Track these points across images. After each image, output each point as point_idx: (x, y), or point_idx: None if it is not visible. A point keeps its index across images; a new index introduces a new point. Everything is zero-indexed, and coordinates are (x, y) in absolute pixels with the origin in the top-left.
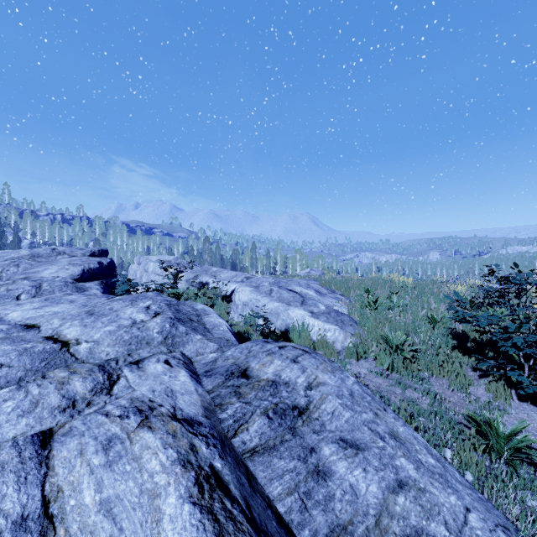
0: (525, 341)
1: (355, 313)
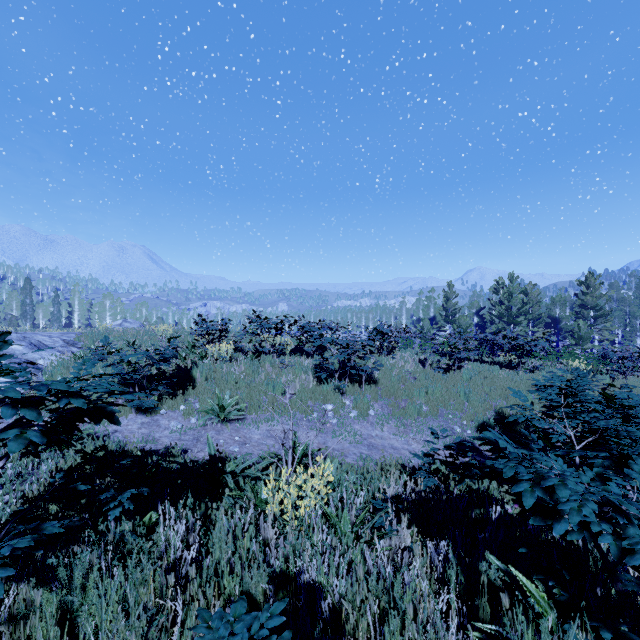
0: (144, 369)
1: (47, 363)
